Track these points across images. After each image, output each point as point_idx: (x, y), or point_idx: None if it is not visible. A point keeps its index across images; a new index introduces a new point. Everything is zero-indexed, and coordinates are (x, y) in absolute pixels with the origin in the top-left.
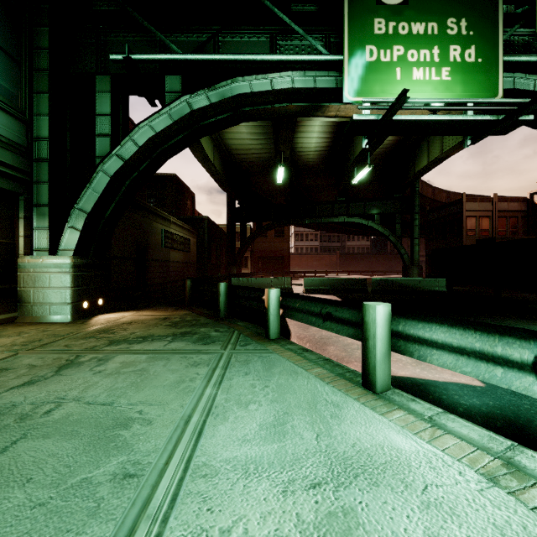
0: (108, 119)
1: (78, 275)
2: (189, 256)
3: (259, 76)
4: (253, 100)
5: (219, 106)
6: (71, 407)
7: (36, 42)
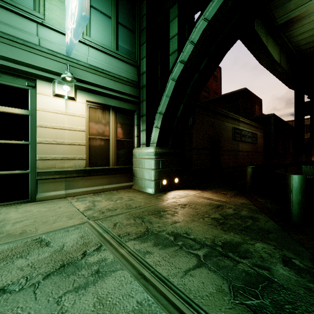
0: (176, 38)
1: (159, 160)
2: (256, 147)
3: None
4: None
5: None
6: None
7: (141, 14)
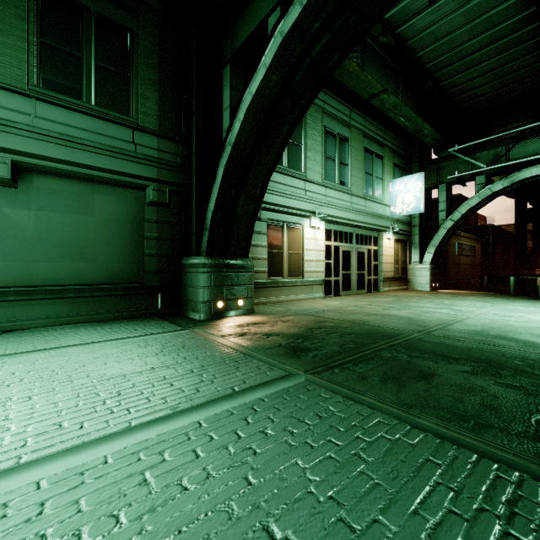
0: (444, 203)
1: (431, 272)
2: (474, 259)
3: (538, 165)
4: (534, 177)
5: (509, 186)
6: (468, 300)
7: None
